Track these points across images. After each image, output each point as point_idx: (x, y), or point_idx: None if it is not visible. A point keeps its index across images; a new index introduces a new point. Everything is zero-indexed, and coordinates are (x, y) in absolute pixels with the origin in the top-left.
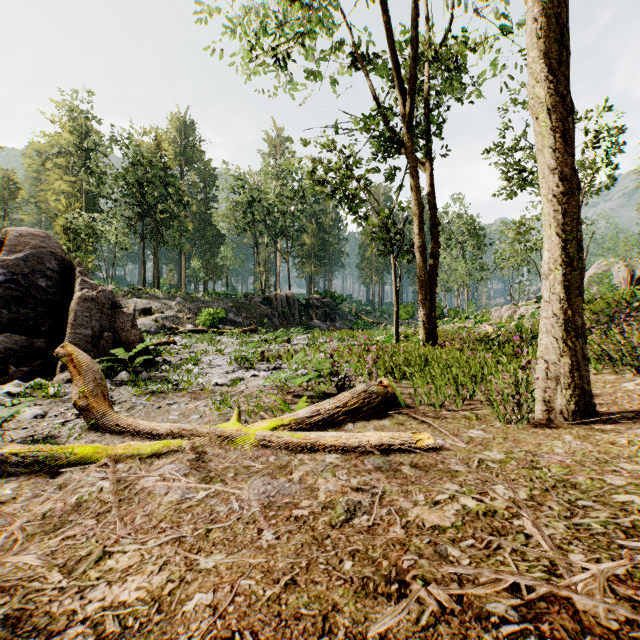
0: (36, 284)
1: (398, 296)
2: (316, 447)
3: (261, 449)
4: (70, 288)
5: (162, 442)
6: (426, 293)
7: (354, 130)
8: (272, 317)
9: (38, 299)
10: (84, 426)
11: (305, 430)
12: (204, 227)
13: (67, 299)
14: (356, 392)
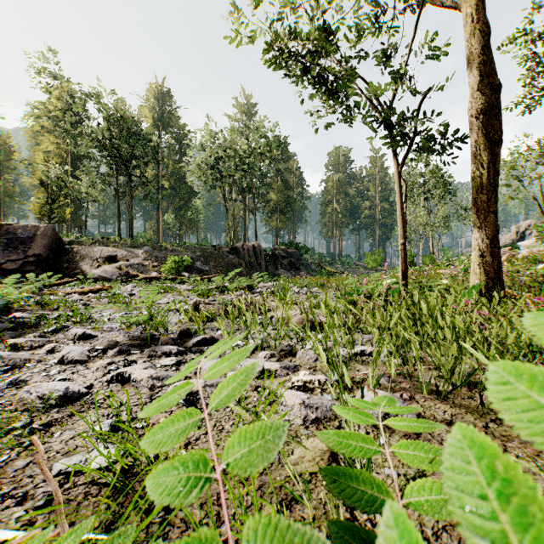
0: None
1: (406, 221)
2: None
3: None
4: None
5: None
6: (489, 199)
7: None
8: (239, 266)
9: None
10: None
11: None
12: (179, 185)
13: None
14: None
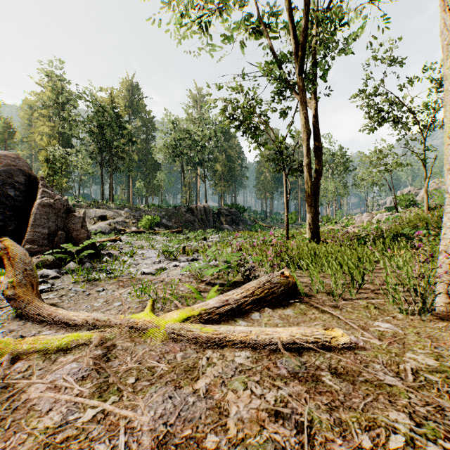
0: (6, 193)
1: (288, 204)
2: (225, 343)
3: (170, 342)
4: (34, 197)
5: (71, 335)
6: (311, 201)
7: (254, 77)
8: (194, 222)
9: (7, 205)
10: (13, 313)
11: (215, 320)
12: (146, 158)
13: (31, 205)
14: (261, 282)
